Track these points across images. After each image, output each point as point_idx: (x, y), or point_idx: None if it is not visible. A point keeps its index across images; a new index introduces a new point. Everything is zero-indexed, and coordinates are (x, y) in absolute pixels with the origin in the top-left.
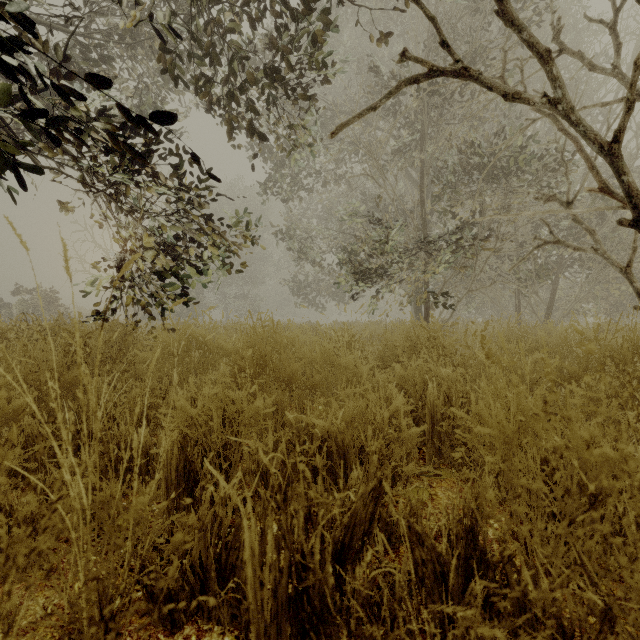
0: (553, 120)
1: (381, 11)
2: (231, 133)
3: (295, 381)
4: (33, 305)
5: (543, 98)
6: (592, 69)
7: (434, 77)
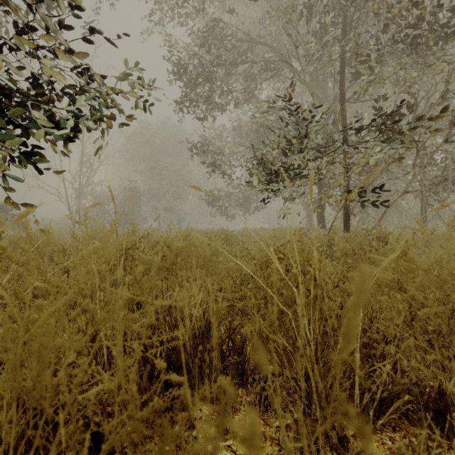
0: None
1: None
2: None
3: None
4: None
5: None
6: None
7: None
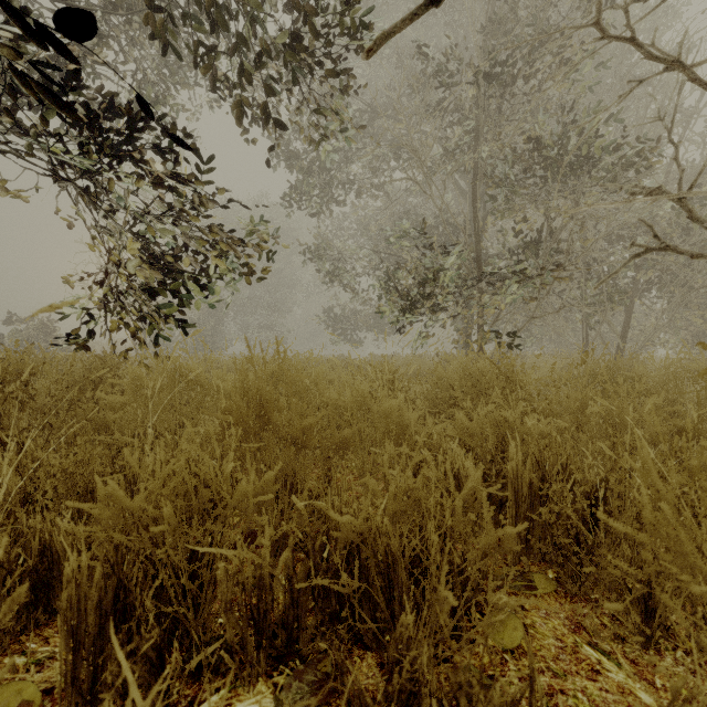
0: (679, 68)
1: None
2: (242, 118)
3: (310, 444)
4: (28, 336)
5: None
6: None
7: None
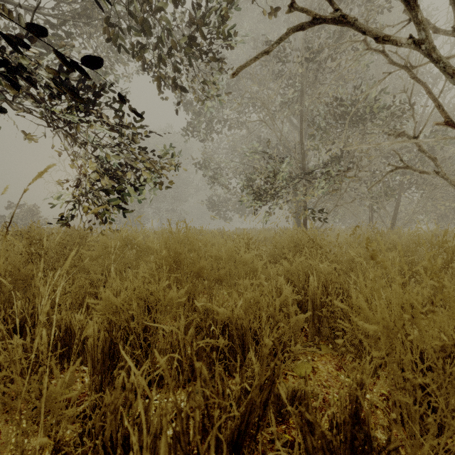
0: (406, 70)
1: (271, 3)
2: (160, 87)
3: (203, 275)
4: (21, 216)
5: (409, 39)
6: (436, 32)
7: (317, 24)
